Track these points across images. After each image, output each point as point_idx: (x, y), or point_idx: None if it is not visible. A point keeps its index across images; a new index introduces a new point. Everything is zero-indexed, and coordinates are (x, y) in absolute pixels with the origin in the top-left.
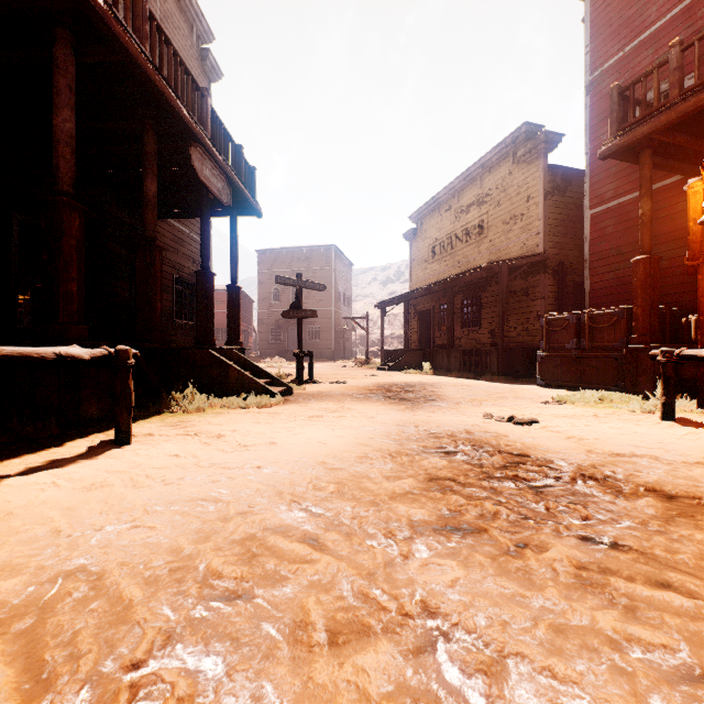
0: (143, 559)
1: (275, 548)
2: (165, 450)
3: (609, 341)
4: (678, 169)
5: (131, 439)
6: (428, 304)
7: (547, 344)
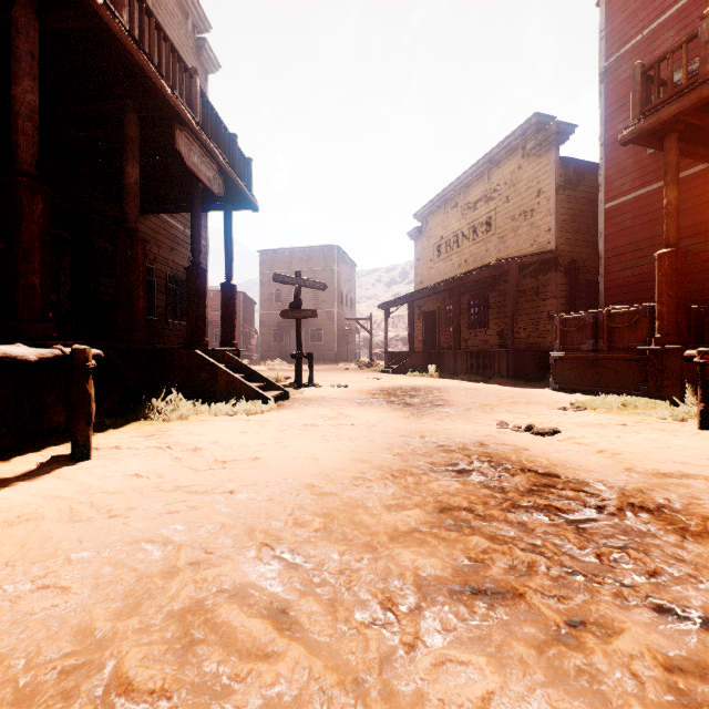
0: (29, 649)
1: (226, 627)
2: (126, 468)
3: (630, 342)
4: (704, 156)
5: (91, 453)
6: (433, 304)
7: (561, 346)
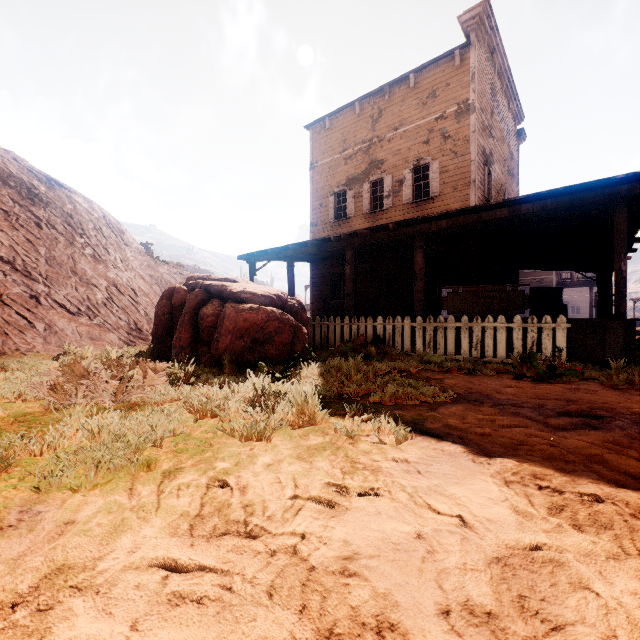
0: None
1: None
2: None
3: None
4: None
5: None
6: None
7: None
